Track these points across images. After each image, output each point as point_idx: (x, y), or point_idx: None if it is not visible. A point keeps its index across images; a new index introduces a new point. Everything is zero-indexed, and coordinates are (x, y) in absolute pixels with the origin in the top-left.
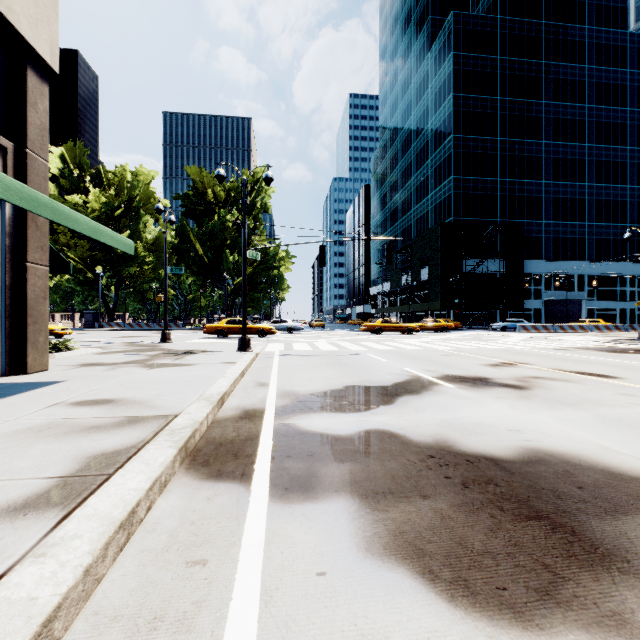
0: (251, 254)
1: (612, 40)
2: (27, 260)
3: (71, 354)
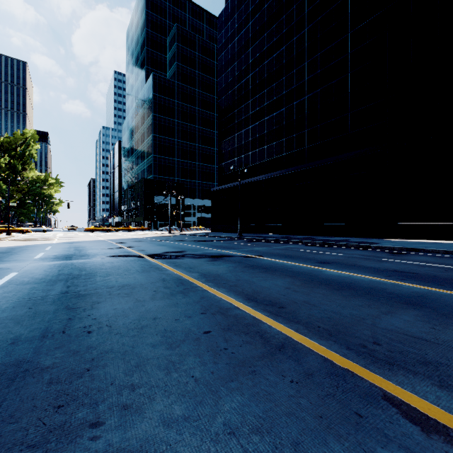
0: (12, 204)
1: None
2: None
3: None
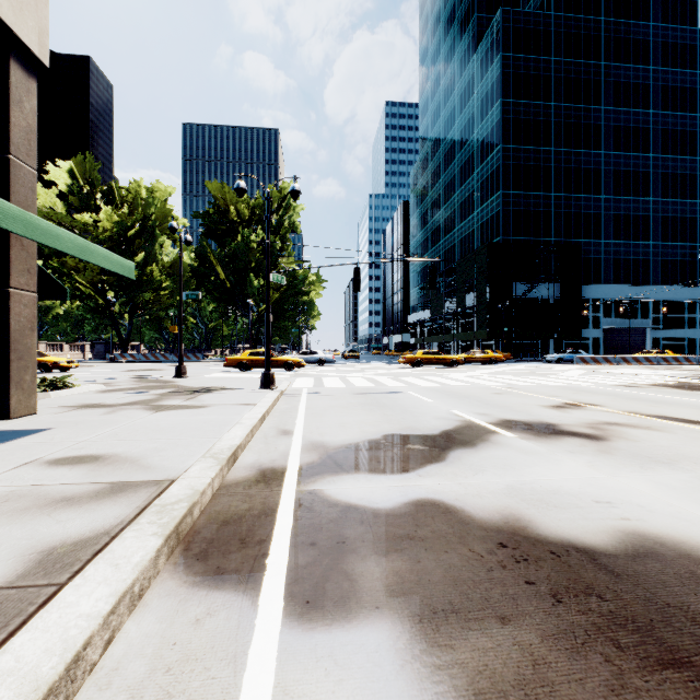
0: (275, 278)
1: (680, 38)
2: (10, 285)
3: (69, 392)
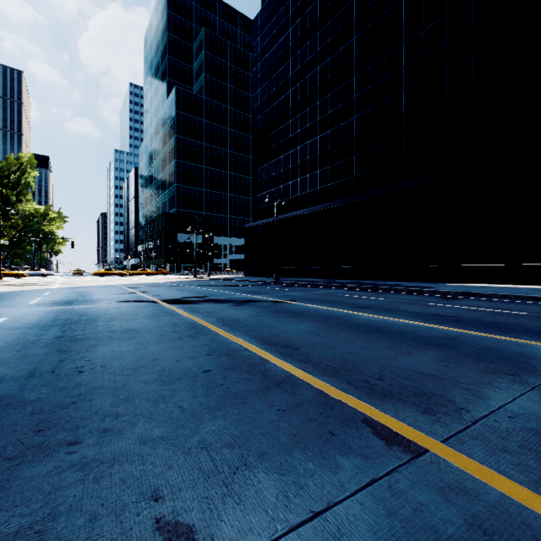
0: (4, 242)
1: None
2: None
3: None
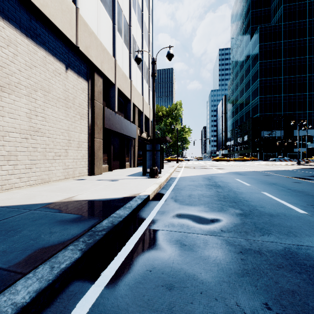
0: (178, 143)
1: None
2: None
3: None
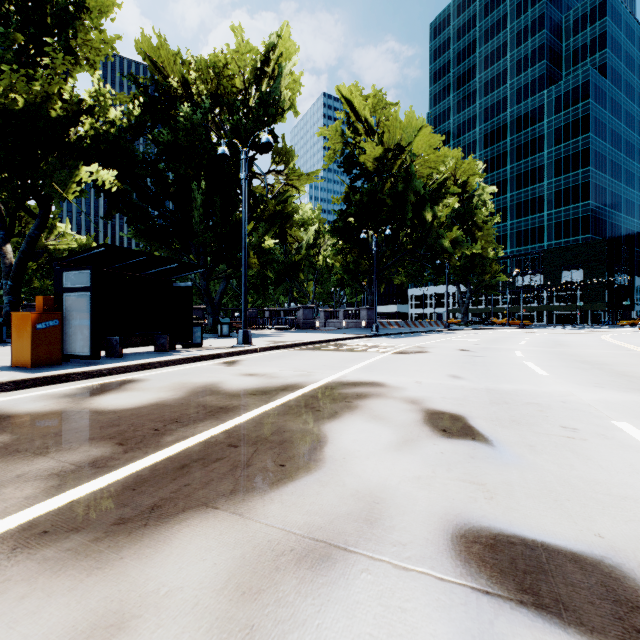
0: None
1: None
2: None
3: None
